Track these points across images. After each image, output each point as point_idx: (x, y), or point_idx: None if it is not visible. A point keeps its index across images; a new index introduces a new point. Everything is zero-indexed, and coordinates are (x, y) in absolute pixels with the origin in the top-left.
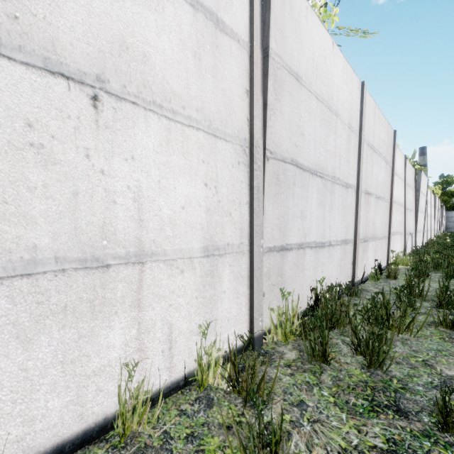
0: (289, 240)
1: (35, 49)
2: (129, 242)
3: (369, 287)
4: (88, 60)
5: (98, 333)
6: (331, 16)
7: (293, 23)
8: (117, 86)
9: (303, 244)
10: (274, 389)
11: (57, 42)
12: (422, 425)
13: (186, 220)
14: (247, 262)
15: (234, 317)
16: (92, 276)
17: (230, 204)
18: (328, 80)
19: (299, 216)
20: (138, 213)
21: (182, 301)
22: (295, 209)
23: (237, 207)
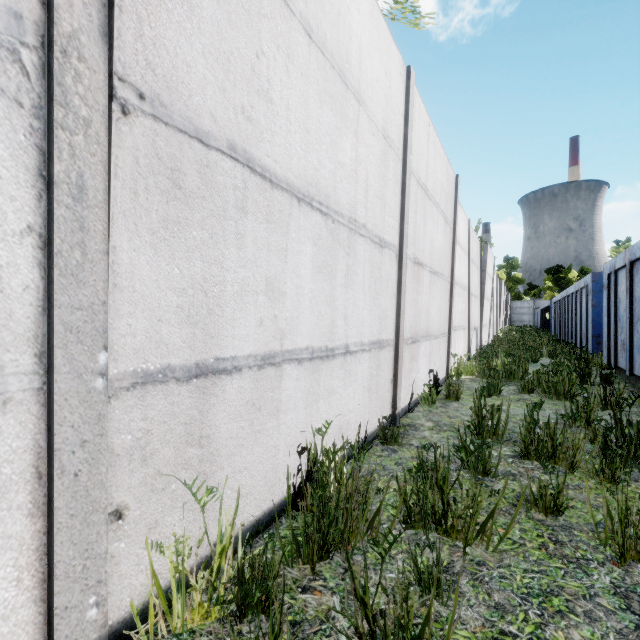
0: (229, 349)
1: None
2: None
3: (419, 419)
4: None
5: None
6: None
7: None
8: None
9: (277, 355)
10: None
11: None
12: None
13: None
14: (33, 428)
15: None
16: None
17: None
18: (337, 15)
19: (262, 291)
20: None
21: None
22: (247, 273)
23: None
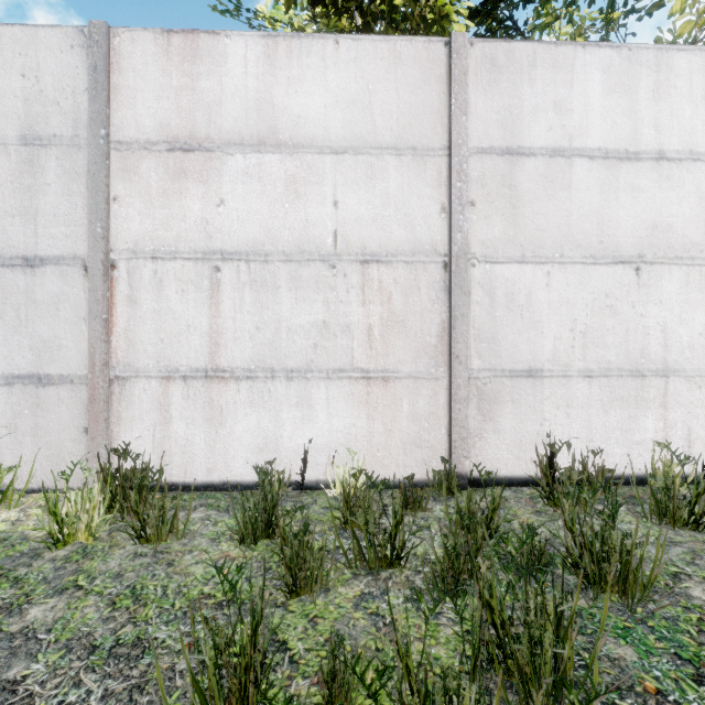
0: None
1: (609, 254)
2: (657, 361)
3: None
4: (633, 247)
5: (638, 418)
6: None
7: None
8: (650, 256)
9: None
10: None
11: (618, 244)
12: None
13: (703, 345)
14: None
15: None
16: (635, 381)
17: None
18: None
19: None
20: (664, 340)
21: (699, 411)
22: None
23: None
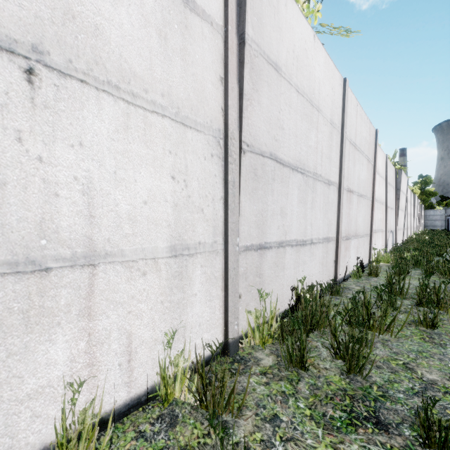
0: (268, 238)
1: None
2: (76, 241)
3: (351, 285)
4: (20, 26)
5: (34, 348)
6: (314, 12)
7: (271, 10)
8: (60, 60)
9: (284, 242)
10: (247, 402)
11: None
12: (403, 439)
13: (149, 217)
14: (222, 262)
15: (206, 322)
16: (26, 282)
17: (201, 200)
18: (309, 74)
19: (279, 213)
20: (88, 208)
21: (144, 306)
22: (274, 206)
23: (211, 203)
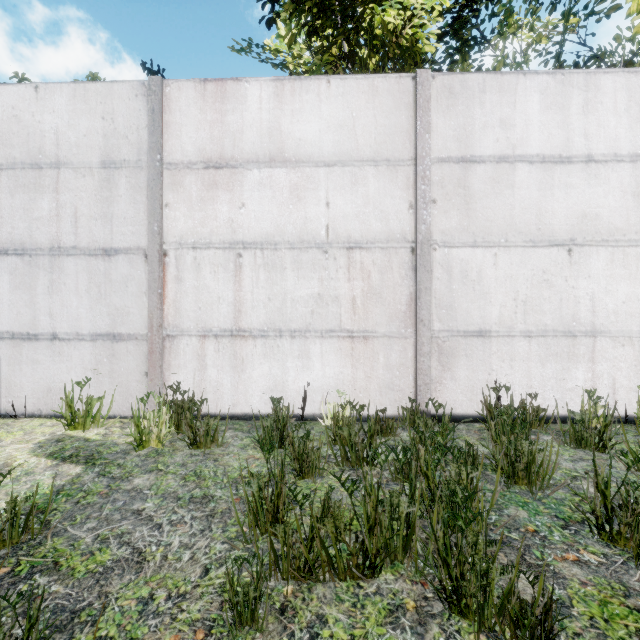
0: None
1: (545, 238)
2: (587, 324)
3: None
4: (566, 233)
5: (570, 369)
6: None
7: None
8: (580, 240)
9: None
10: None
11: (553, 231)
12: None
13: (626, 311)
14: None
15: None
16: (568, 340)
17: None
18: None
19: None
20: (592, 307)
21: (623, 365)
22: None
23: None
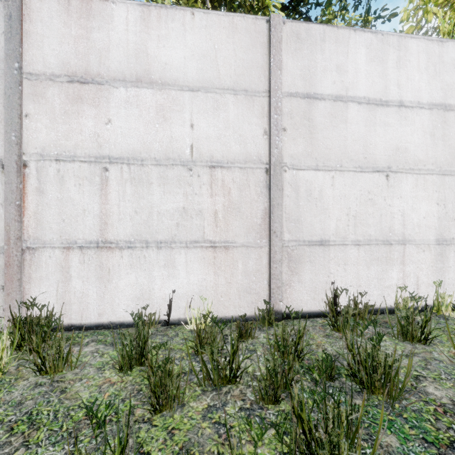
0: None
1: (370, 165)
2: (399, 234)
3: None
4: (384, 161)
5: (388, 271)
6: None
7: None
8: (394, 168)
9: None
10: None
11: (375, 160)
12: None
13: (425, 224)
14: None
15: None
16: (386, 247)
17: (454, 214)
18: None
19: None
20: (403, 221)
21: (423, 266)
22: None
23: None
